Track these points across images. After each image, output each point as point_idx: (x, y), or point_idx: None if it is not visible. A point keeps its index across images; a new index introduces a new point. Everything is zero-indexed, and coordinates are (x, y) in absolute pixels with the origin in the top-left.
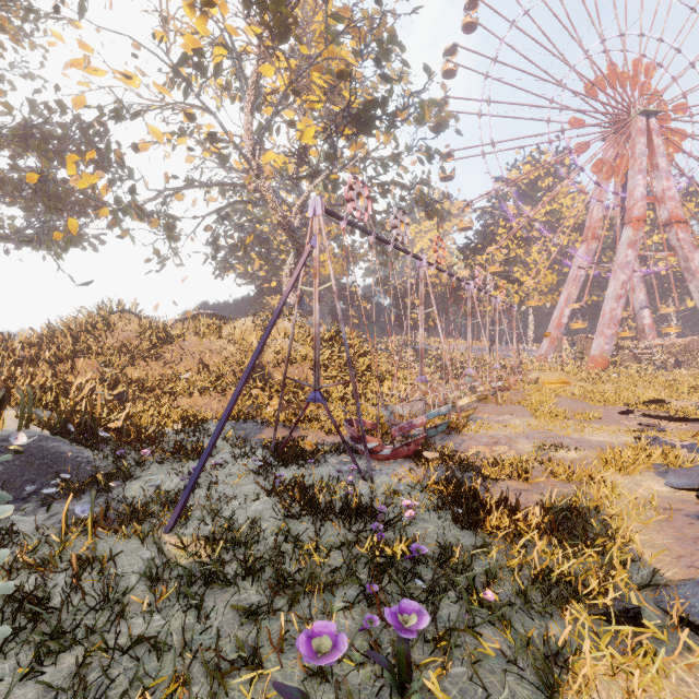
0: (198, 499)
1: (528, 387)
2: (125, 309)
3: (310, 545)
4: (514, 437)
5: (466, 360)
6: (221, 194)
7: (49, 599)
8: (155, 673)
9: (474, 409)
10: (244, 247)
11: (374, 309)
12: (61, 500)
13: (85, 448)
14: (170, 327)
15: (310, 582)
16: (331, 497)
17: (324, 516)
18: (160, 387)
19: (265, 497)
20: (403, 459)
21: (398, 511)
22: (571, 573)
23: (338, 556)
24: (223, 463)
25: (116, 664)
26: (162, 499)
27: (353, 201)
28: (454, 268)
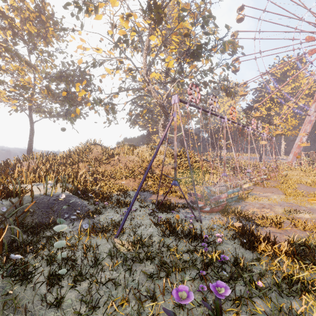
0: (127, 225)
1: (281, 178)
2: (96, 143)
3: (174, 250)
4: (273, 205)
5: (247, 164)
6: (133, 93)
7: (76, 260)
8: (115, 295)
9: (251, 189)
10: (142, 115)
11: (201, 143)
12: (77, 221)
13: (84, 200)
14: (113, 150)
15: (175, 266)
16: (183, 229)
17: (180, 237)
18: (109, 175)
19: (154, 226)
20: (215, 212)
21: (213, 238)
22: (305, 279)
23: (186, 256)
24: (136, 210)
25: (101, 289)
26: (113, 224)
27: (191, 94)
28: (241, 121)
